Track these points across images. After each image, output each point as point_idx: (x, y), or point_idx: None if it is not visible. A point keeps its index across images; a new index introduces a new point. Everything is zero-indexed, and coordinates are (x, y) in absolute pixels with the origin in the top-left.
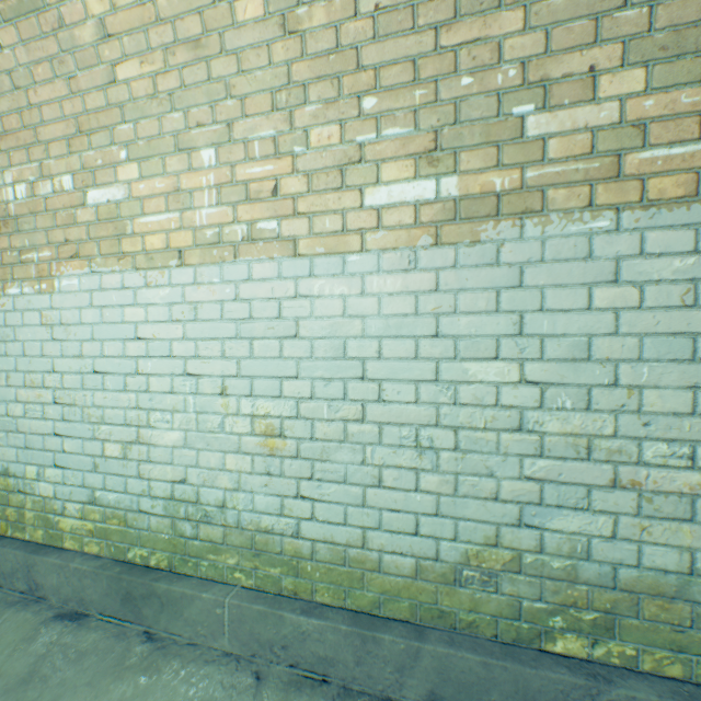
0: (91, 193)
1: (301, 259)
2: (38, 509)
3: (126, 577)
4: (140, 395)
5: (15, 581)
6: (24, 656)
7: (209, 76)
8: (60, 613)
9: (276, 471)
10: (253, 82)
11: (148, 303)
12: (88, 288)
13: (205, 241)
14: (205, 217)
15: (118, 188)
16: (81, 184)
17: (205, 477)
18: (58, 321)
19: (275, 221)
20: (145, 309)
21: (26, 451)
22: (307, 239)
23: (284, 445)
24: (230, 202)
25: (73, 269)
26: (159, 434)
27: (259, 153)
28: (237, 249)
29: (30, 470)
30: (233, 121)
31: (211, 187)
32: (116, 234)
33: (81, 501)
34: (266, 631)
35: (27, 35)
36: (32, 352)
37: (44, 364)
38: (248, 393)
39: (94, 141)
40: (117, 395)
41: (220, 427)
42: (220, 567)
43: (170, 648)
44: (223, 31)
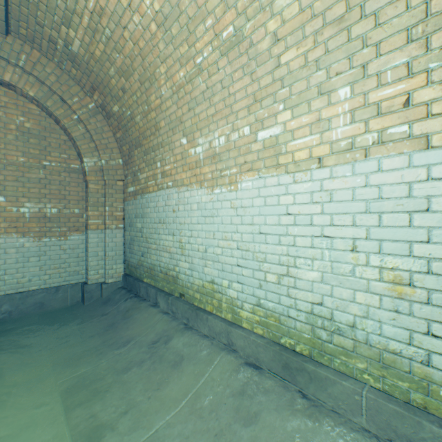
0: (259, 134)
1: (433, 150)
2: (228, 303)
3: (284, 354)
4: (289, 248)
5: (221, 337)
6: (236, 379)
7: (348, 38)
8: (247, 362)
9: (404, 310)
10: (388, 29)
11: (295, 193)
12: (256, 187)
13: (339, 149)
14: (339, 133)
15: (276, 128)
16: (254, 130)
17: (337, 304)
18: (239, 205)
19: (405, 125)
20: (292, 196)
21: (222, 272)
22: (440, 133)
23: (412, 292)
24: (361, 119)
25: (248, 177)
26: (302, 272)
27: (390, 79)
28: (366, 151)
29: (224, 282)
30: (367, 62)
31: (345, 113)
32: (274, 154)
33: (251, 303)
34: (402, 427)
35: (232, 58)
36: (225, 222)
37: (231, 228)
38: (375, 251)
39: (263, 104)
40: (274, 247)
41: (350, 273)
42: (350, 367)
43: (320, 408)
44: (363, 2)
